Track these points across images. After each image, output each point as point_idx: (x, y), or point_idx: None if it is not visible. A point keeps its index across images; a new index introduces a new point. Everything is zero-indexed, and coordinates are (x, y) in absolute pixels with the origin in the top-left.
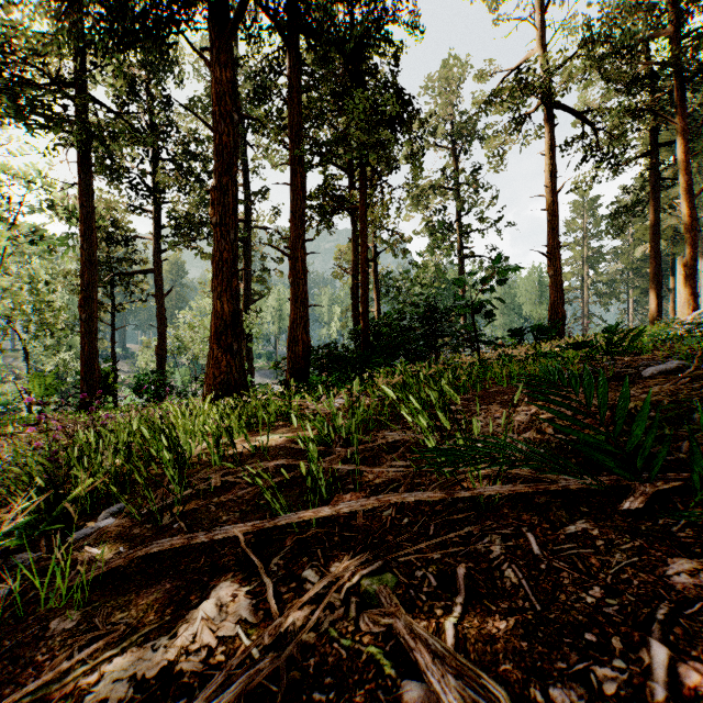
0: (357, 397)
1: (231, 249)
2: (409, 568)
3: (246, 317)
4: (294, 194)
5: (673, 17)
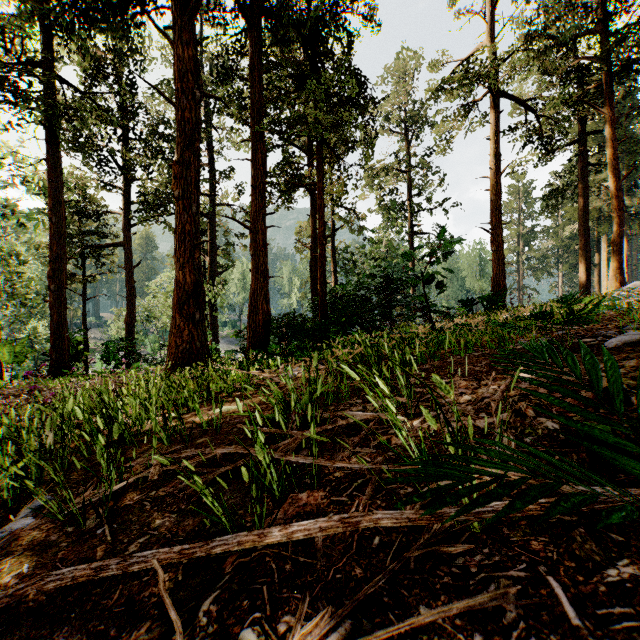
0: (315, 367)
1: (193, 222)
2: (388, 636)
3: (211, 288)
4: (255, 170)
5: (603, 16)
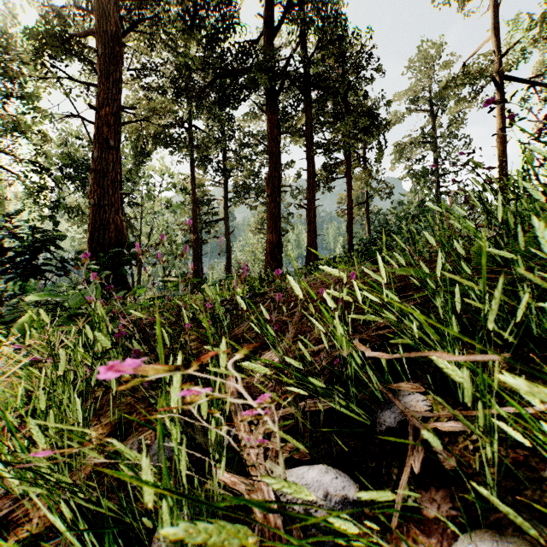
0: None
1: (276, 207)
2: None
3: None
4: (309, 175)
5: None
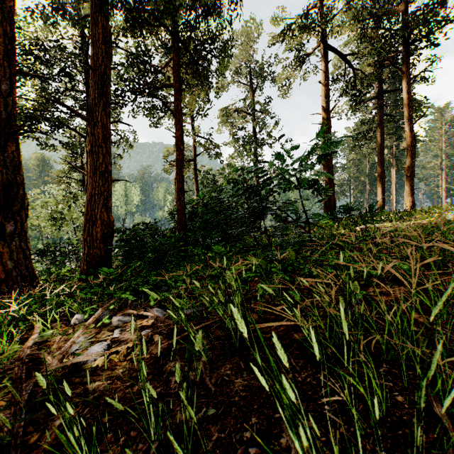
0: None
1: (4, 104)
2: None
3: None
4: (93, 47)
5: None
